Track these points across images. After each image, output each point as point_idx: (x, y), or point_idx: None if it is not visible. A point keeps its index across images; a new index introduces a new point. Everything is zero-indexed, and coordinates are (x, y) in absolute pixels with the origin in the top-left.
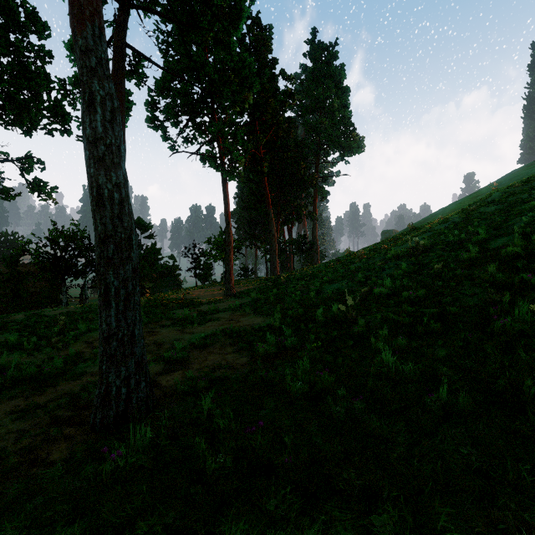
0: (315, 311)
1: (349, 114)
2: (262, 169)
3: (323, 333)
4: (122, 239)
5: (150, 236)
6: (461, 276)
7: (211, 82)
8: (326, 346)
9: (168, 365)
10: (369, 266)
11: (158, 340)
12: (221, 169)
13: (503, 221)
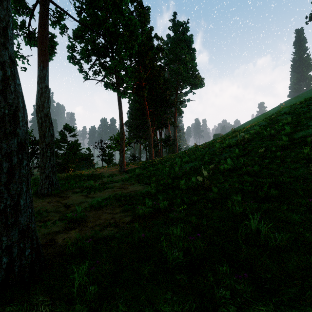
0: (179, 181)
1: (195, 64)
2: (143, 94)
3: (186, 197)
4: (5, 114)
5: (73, 136)
6: (280, 156)
7: (110, 33)
8: (189, 207)
9: (69, 224)
10: (212, 152)
11: (68, 203)
12: (117, 91)
13: (297, 123)
